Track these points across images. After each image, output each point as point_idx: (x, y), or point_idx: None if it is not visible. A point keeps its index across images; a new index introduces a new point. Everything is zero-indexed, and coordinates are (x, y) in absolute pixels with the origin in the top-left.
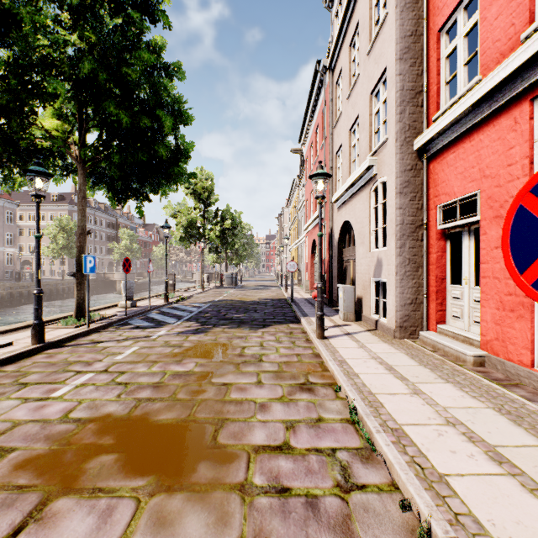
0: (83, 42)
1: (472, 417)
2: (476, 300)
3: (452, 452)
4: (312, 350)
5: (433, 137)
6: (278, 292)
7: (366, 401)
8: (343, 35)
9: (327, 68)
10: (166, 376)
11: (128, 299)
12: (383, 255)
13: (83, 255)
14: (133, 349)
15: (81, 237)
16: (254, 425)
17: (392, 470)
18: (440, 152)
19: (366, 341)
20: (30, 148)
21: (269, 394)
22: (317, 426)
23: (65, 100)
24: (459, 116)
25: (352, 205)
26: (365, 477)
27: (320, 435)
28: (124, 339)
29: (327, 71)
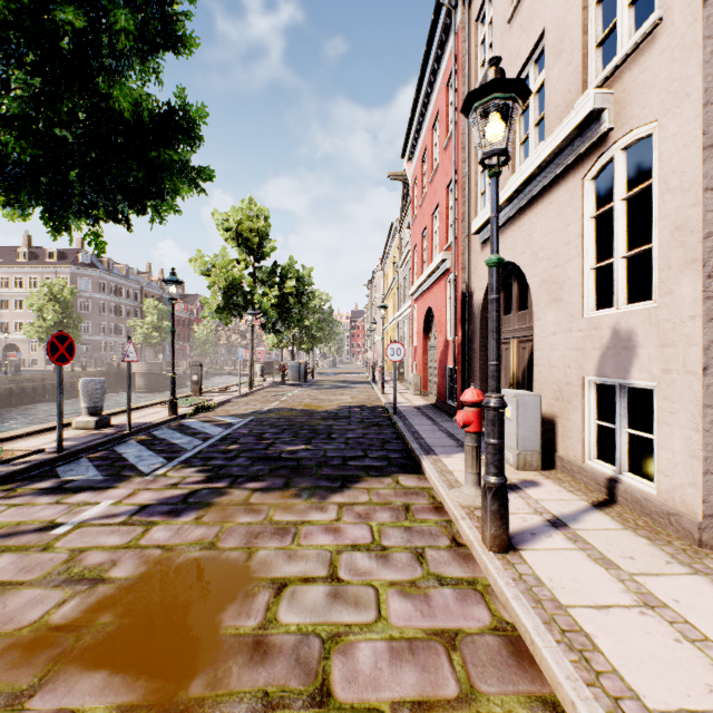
0: None
1: None
2: None
3: None
4: (487, 609)
5: None
6: (370, 394)
7: None
8: None
9: None
10: None
11: (91, 413)
12: (641, 323)
13: None
14: None
15: None
16: None
17: None
18: None
19: (633, 564)
20: None
21: None
22: None
23: None
24: None
25: (523, 227)
26: None
27: None
28: None
29: (458, 3)
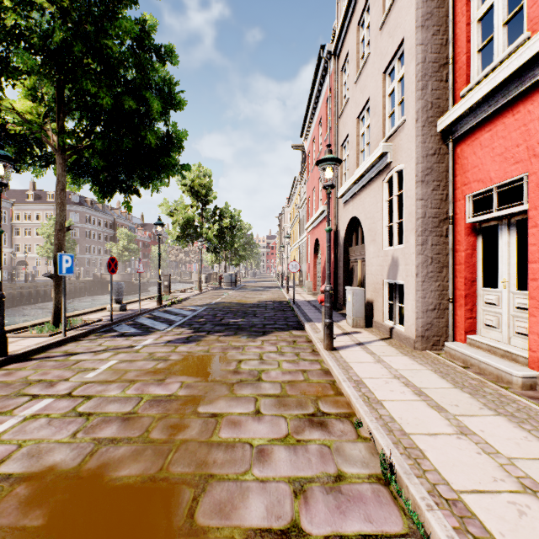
0: (53, 6)
1: None
2: (519, 307)
3: None
4: (320, 365)
5: (463, 114)
6: (279, 294)
7: (401, 447)
8: (350, 15)
9: (332, 53)
10: (141, 402)
11: (116, 302)
12: (400, 254)
13: (58, 254)
14: (110, 363)
15: (59, 234)
16: (249, 488)
17: None
18: (470, 132)
19: (382, 354)
20: (1, 133)
21: (270, 432)
22: (337, 490)
23: (37, 76)
24: (500, 84)
25: (361, 199)
26: None
27: (343, 506)
28: (103, 350)
29: (332, 57)
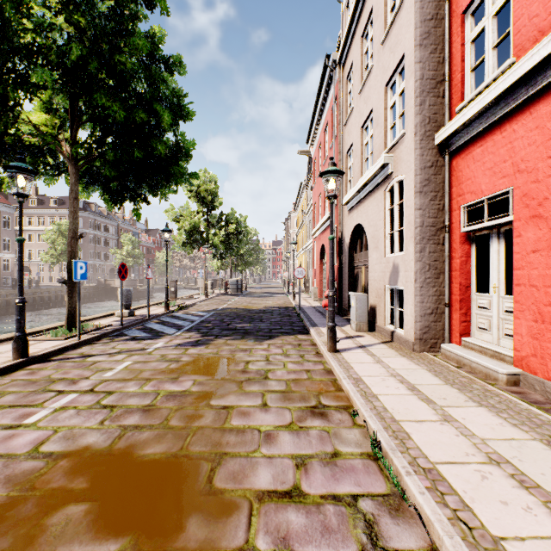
0: (71, 26)
1: (518, 452)
2: (507, 310)
3: (503, 504)
4: (323, 366)
5: (457, 129)
6: (285, 300)
7: (390, 430)
8: (354, 26)
9: (337, 63)
10: (158, 397)
11: (125, 308)
12: (400, 261)
13: (73, 261)
14: (125, 364)
15: (72, 241)
16: (258, 462)
17: (431, 529)
18: (464, 146)
19: (382, 355)
20: (17, 144)
21: (276, 420)
22: (333, 463)
23: (54, 91)
24: (489, 104)
25: (365, 207)
26: (396, 537)
27: (337, 475)
28: (117, 352)
29: (337, 65)
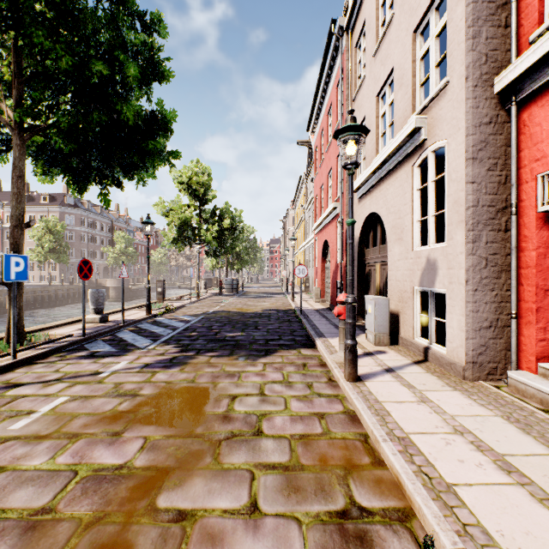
0: None
1: None
2: None
3: None
4: (342, 405)
5: (538, 61)
6: (284, 301)
7: None
8: None
9: (344, 28)
10: (71, 483)
11: (96, 312)
12: (439, 255)
13: (3, 255)
14: (56, 402)
15: (15, 231)
16: None
17: None
18: (546, 88)
19: (423, 387)
20: None
21: None
22: None
23: None
24: None
25: (382, 191)
26: None
27: None
28: (58, 378)
29: (344, 33)
